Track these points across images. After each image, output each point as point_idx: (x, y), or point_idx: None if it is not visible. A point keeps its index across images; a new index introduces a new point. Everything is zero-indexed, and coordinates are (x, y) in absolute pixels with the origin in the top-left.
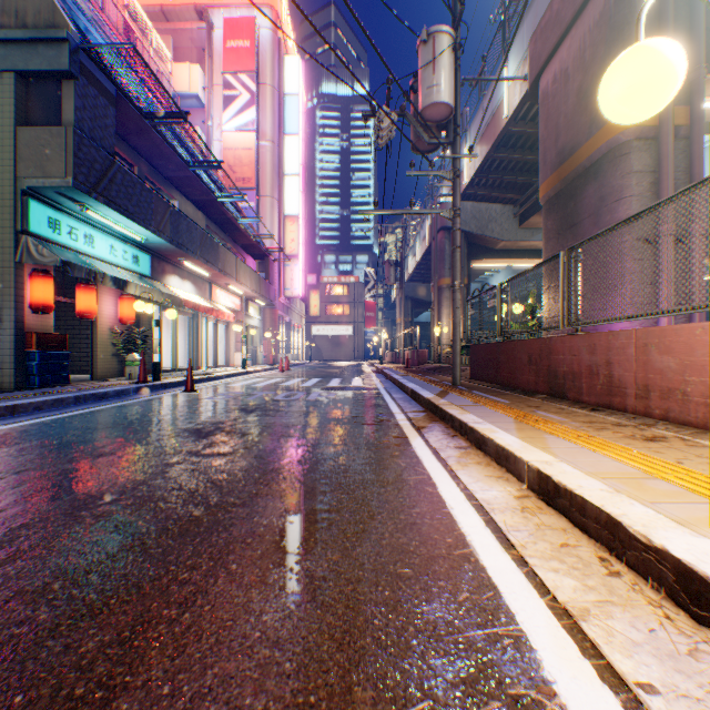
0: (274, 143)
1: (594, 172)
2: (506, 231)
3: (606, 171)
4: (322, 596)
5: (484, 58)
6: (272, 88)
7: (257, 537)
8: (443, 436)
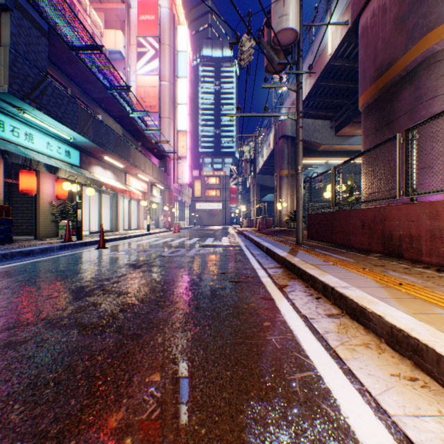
0: (171, 83)
1: (409, 79)
2: (325, 138)
3: (421, 76)
4: None
5: (316, 8)
6: (169, 47)
7: None
8: (307, 298)
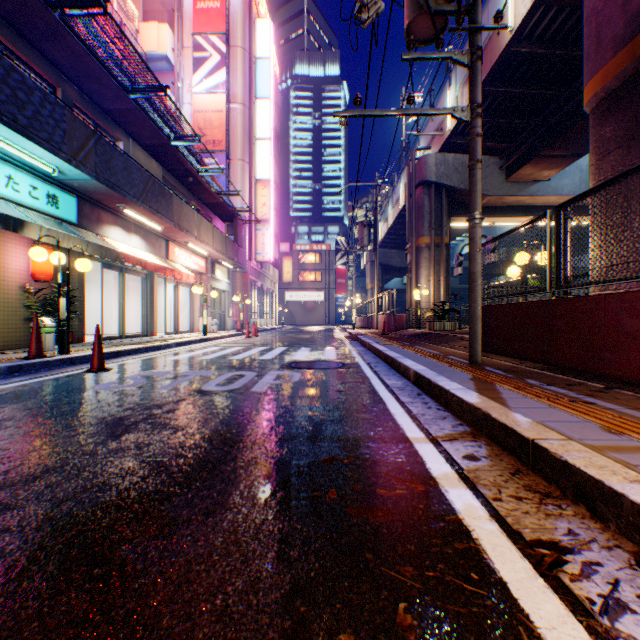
0: (245, 106)
1: None
2: (491, 185)
3: None
4: None
5: None
6: (243, 50)
7: None
8: None
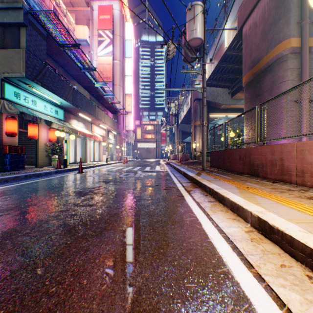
0: (120, 61)
1: (269, 70)
2: (225, 100)
3: (275, 69)
4: (138, 308)
5: (216, 19)
6: (119, 36)
7: (102, 259)
8: (201, 195)
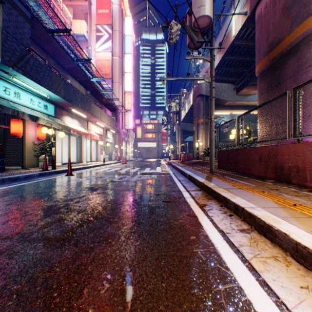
0: (120, 57)
1: (293, 52)
2: (230, 96)
3: (302, 49)
4: None
5: (224, 2)
6: (119, 32)
7: None
8: (222, 215)
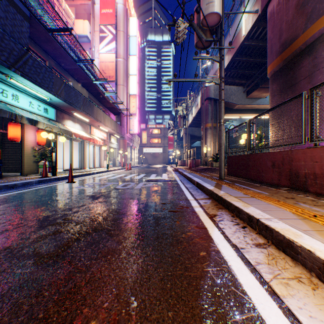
0: (124, 59)
1: (308, 51)
2: (239, 99)
3: (318, 48)
4: None
5: (234, 0)
6: (123, 32)
7: None
8: (235, 227)
